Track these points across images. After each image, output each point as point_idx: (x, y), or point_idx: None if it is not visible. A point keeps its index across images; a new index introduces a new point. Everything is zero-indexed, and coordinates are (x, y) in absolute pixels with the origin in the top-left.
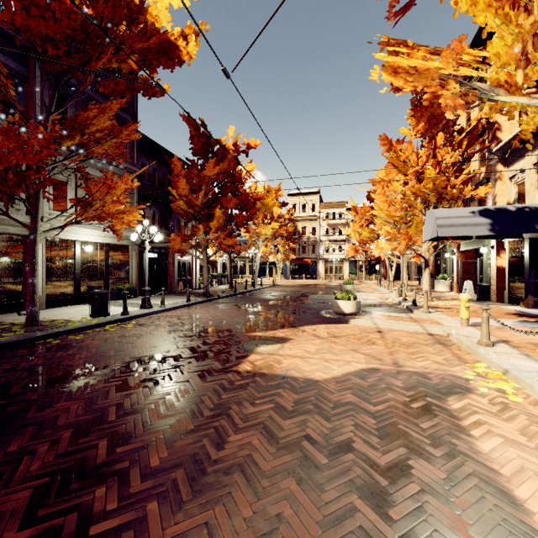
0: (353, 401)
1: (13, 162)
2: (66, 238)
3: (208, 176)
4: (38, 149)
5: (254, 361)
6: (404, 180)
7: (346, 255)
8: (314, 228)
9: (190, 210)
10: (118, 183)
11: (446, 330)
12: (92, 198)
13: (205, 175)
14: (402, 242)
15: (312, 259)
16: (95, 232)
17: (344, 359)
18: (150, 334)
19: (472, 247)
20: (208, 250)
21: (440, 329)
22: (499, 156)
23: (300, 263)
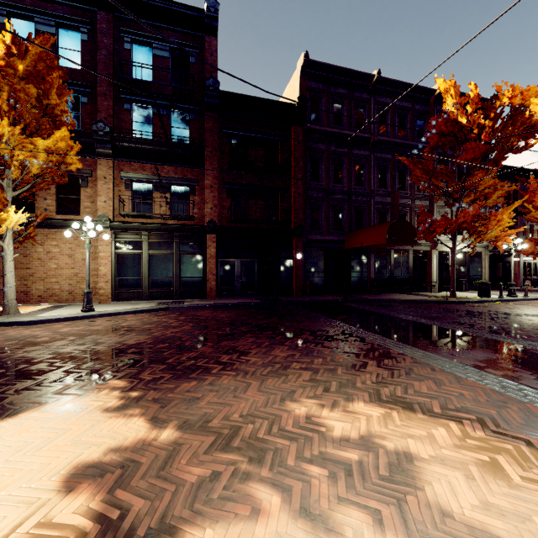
0: None
1: (458, 221)
2: (447, 250)
3: None
4: (470, 213)
5: None
6: None
7: None
8: None
9: None
10: (503, 218)
11: None
12: (487, 229)
13: None
14: None
15: None
16: (462, 245)
17: None
18: (535, 308)
19: None
20: None
21: None
22: None
23: None
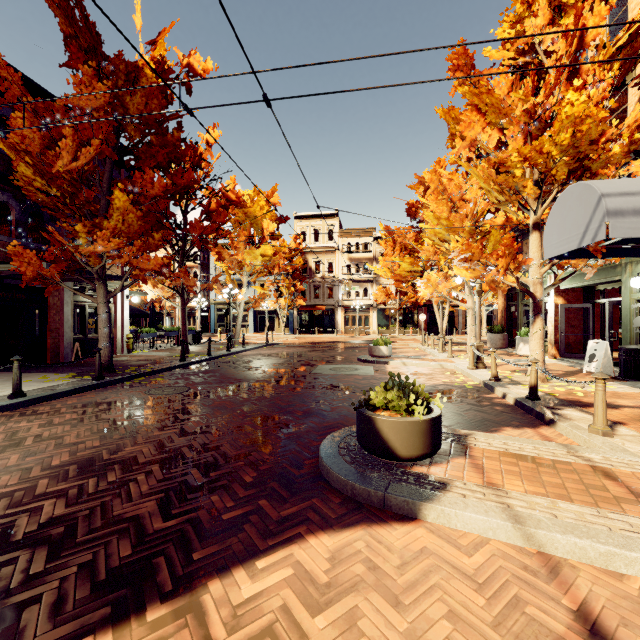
0: None
1: None
2: None
3: (82, 108)
4: None
5: None
6: (497, 141)
7: (374, 301)
8: (331, 263)
9: (54, 191)
10: None
11: None
12: None
13: (73, 104)
14: (498, 263)
15: (328, 306)
16: None
17: None
18: None
19: (588, 282)
20: (145, 286)
21: None
22: None
23: (312, 312)
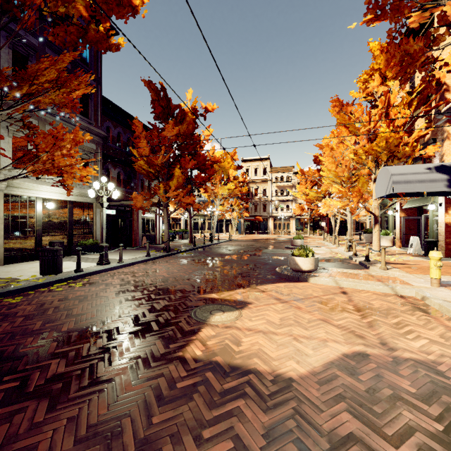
0: (356, 432)
1: None
2: (27, 195)
3: (167, 136)
4: None
5: (206, 340)
6: (355, 140)
7: (293, 214)
8: (265, 189)
9: (151, 170)
10: (67, 135)
11: (420, 293)
12: (37, 150)
13: (164, 135)
14: (353, 199)
15: (263, 217)
16: (57, 189)
17: (317, 335)
18: (96, 297)
19: (415, 205)
20: (170, 208)
21: (411, 291)
22: (448, 116)
23: (252, 220)
